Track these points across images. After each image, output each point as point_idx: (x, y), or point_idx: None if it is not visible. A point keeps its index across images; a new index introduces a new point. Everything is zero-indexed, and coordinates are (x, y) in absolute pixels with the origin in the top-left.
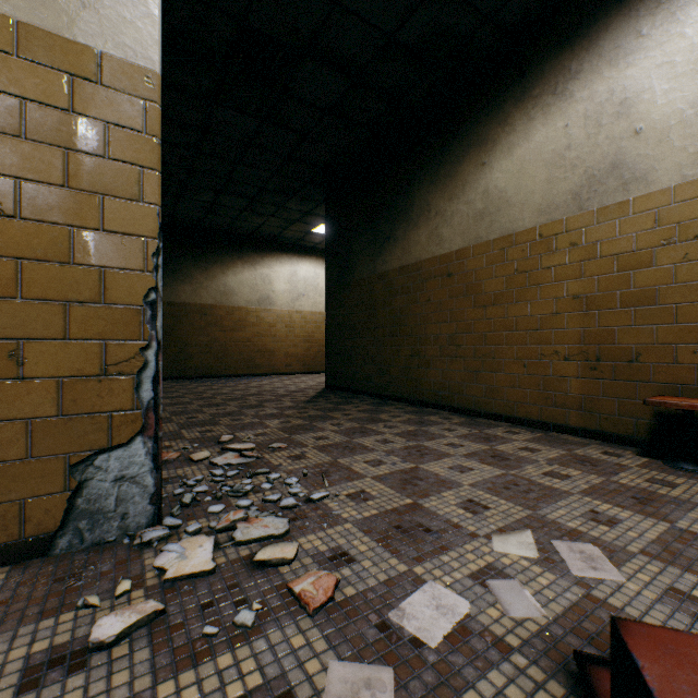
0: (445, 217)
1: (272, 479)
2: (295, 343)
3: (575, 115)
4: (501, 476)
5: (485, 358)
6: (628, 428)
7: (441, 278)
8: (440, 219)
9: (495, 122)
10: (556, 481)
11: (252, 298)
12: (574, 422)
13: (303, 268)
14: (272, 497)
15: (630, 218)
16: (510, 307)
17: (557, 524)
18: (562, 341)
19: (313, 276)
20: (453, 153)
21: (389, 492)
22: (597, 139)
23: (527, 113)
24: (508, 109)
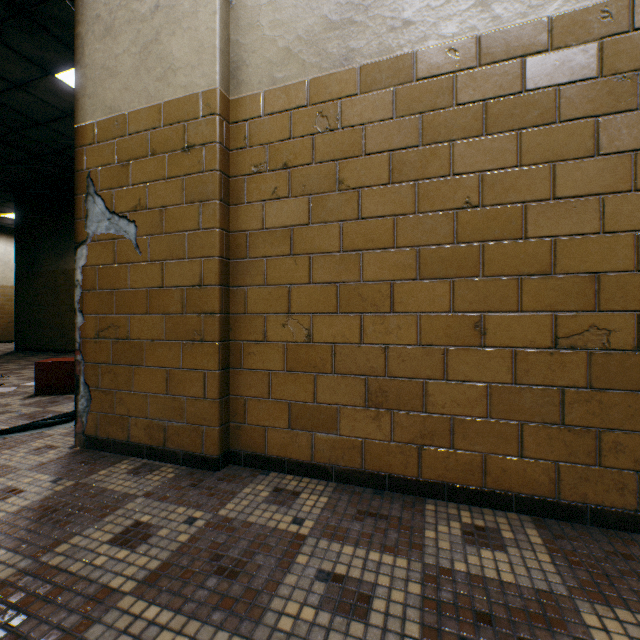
0: None
1: None
2: None
3: None
4: None
5: None
6: None
7: None
8: None
9: None
10: None
11: None
12: None
13: None
14: None
15: None
16: None
17: None
18: None
19: (4, 253)
20: None
21: None
22: None
23: None
24: None
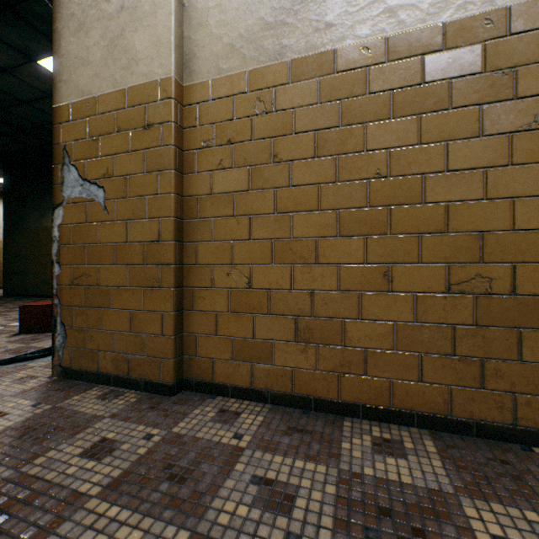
0: None
1: None
2: None
3: None
4: None
5: None
6: None
7: None
8: None
9: None
10: None
11: None
12: None
13: None
14: None
15: None
16: None
17: None
18: None
19: None
20: None
21: None
22: None
23: None
24: None
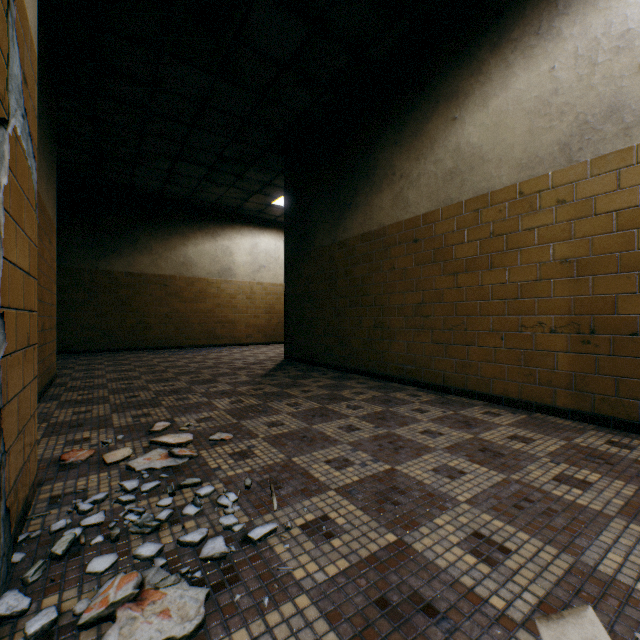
0: (411, 179)
1: (201, 496)
2: (255, 314)
3: (563, 55)
4: (503, 483)
5: (456, 329)
6: (631, 411)
7: (406, 244)
8: (405, 182)
9: (468, 72)
10: (578, 492)
11: (213, 269)
12: (562, 402)
13: (264, 241)
14: (191, 538)
15: (634, 168)
16: (485, 273)
17: (624, 587)
18: (547, 311)
19: (274, 248)
20: (419, 110)
21: (362, 518)
22: (591, 79)
23: (505, 59)
24: (483, 57)
